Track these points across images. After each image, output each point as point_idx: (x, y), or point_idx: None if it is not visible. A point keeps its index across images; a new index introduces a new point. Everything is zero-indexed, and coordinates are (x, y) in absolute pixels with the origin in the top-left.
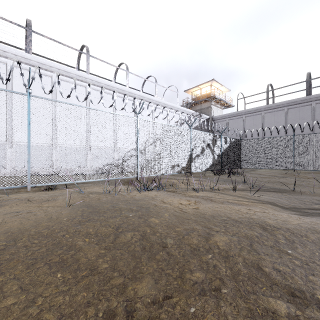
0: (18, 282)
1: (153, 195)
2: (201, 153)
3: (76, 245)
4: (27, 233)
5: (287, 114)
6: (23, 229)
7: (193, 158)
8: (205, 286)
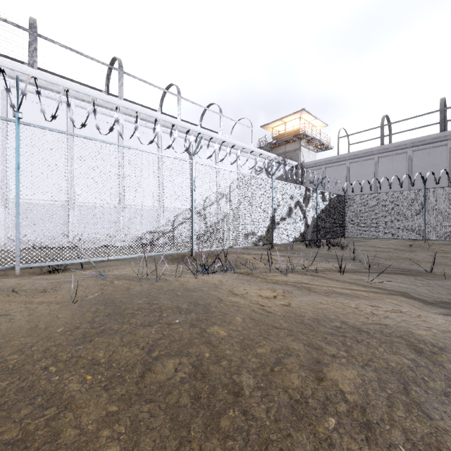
0: None
1: (216, 280)
2: (287, 215)
3: (64, 393)
4: None
5: (411, 159)
6: None
7: (276, 222)
8: None
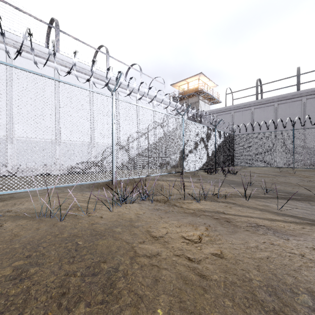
0: None
1: (132, 213)
2: (194, 148)
3: None
4: None
5: (277, 110)
6: None
7: (186, 154)
8: None
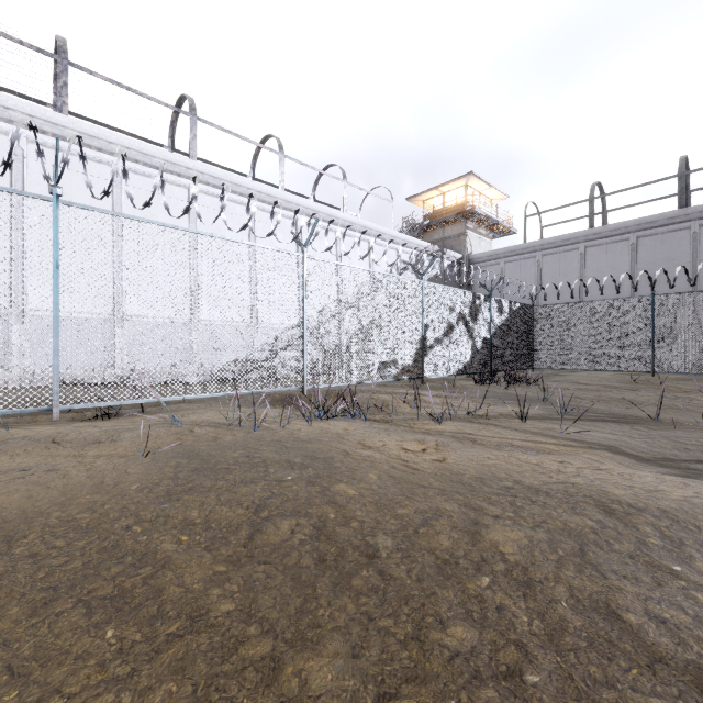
0: (5, 652)
1: (339, 429)
2: (445, 335)
3: (158, 553)
4: (40, 521)
5: (635, 250)
6: (33, 511)
7: (429, 346)
8: (483, 666)
